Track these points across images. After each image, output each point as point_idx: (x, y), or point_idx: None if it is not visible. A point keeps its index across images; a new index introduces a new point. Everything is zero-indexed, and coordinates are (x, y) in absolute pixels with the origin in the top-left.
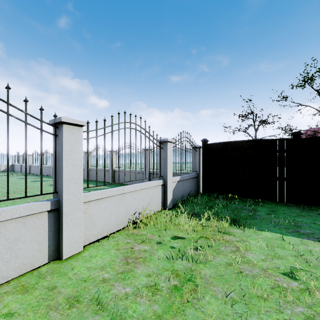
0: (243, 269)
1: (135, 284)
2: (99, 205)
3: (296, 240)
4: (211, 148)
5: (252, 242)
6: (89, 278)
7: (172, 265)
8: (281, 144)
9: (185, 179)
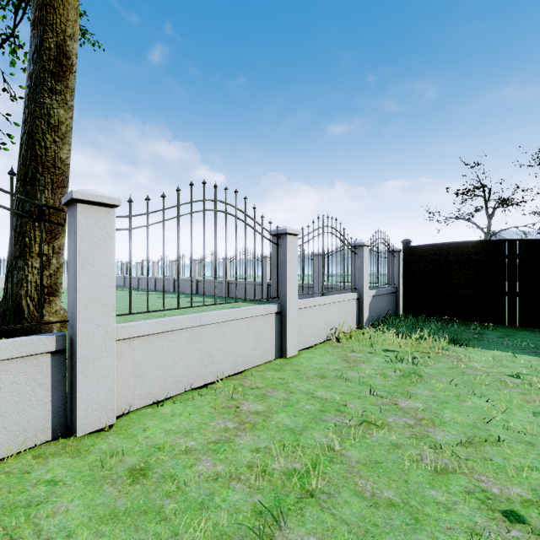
0: (465, 371)
1: (365, 372)
2: (305, 314)
3: (531, 358)
4: (417, 253)
5: (477, 356)
6: (322, 368)
7: (393, 366)
8: (523, 246)
9: (381, 294)
